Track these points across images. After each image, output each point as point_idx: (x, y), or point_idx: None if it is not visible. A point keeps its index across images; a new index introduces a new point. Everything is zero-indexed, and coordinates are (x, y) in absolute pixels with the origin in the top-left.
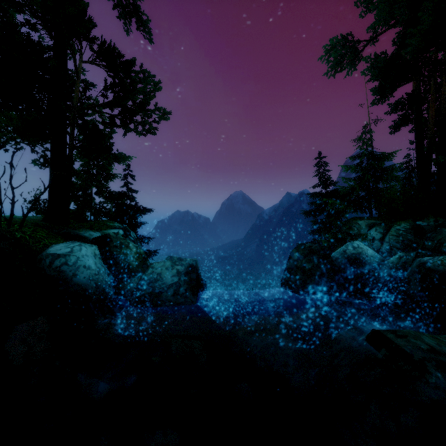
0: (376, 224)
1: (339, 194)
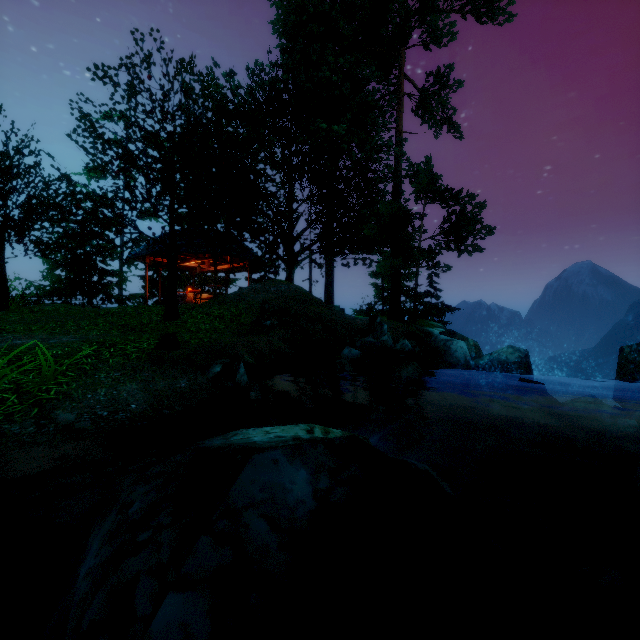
0: None
1: None
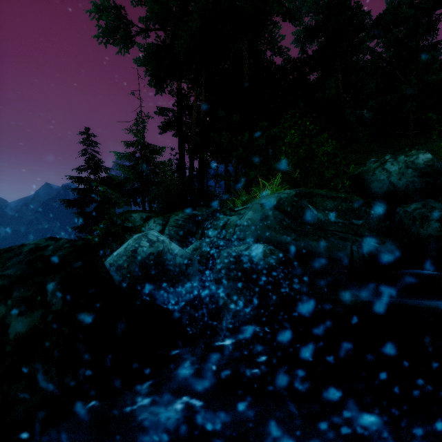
0: (151, 217)
1: (112, 183)
